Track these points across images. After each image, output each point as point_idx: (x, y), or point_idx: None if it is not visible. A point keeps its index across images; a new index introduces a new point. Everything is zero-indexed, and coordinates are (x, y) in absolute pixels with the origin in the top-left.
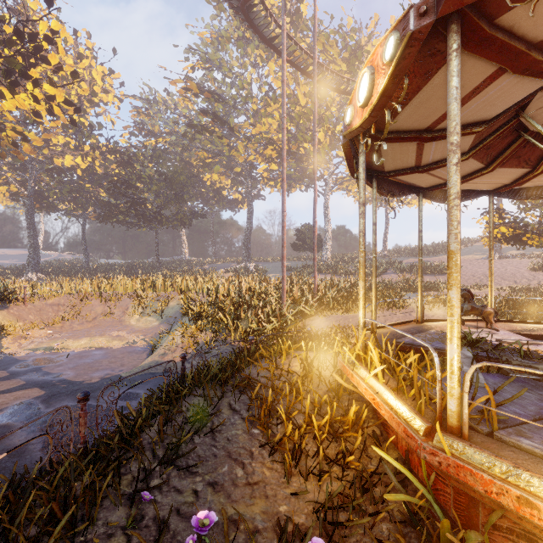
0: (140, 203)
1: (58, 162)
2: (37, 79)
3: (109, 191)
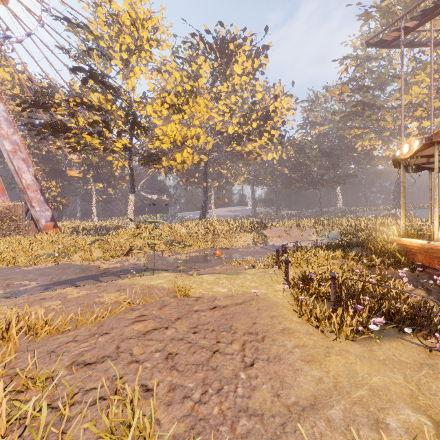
0: (309, 174)
1: (265, 158)
2: (270, 131)
3: (289, 169)
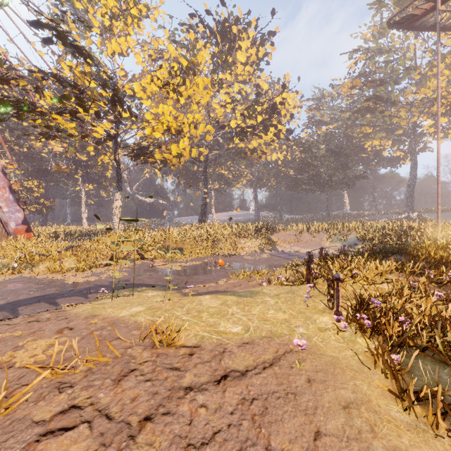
0: (317, 175)
1: (269, 159)
2: (277, 125)
3: (294, 170)
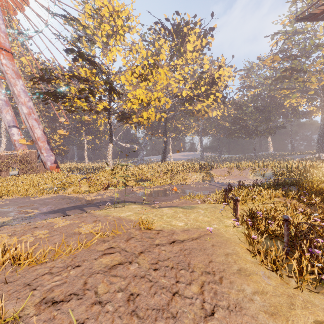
0: (246, 126)
1: (211, 115)
2: (215, 94)
3: (229, 122)
